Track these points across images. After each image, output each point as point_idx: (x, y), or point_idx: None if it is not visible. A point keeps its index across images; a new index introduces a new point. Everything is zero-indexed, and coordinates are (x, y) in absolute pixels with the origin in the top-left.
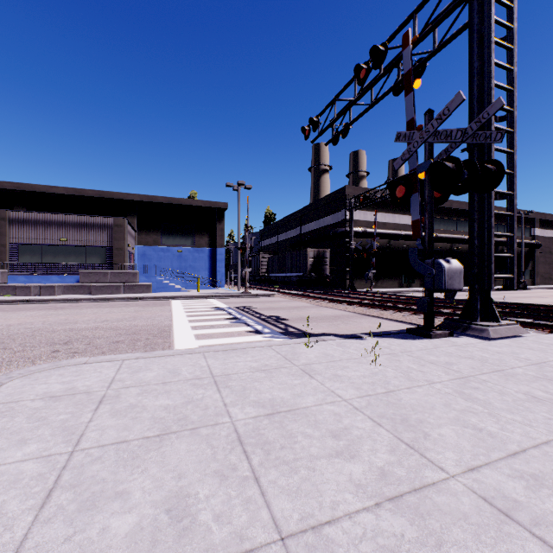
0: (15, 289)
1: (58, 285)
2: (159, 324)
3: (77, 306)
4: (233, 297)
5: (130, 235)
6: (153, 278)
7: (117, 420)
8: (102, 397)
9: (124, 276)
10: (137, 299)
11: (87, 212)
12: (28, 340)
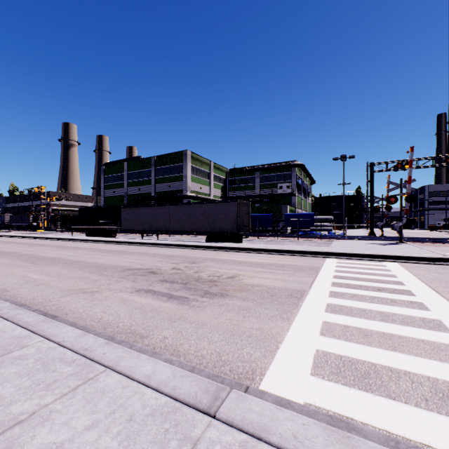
0: None
1: None
2: None
3: None
4: None
5: None
6: None
7: None
8: None
9: None
10: None
11: None
12: None
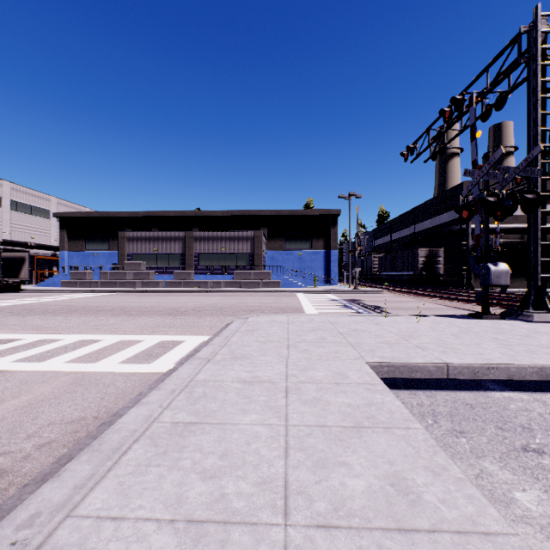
0: (200, 283)
1: (222, 281)
2: (294, 306)
3: (238, 295)
4: (344, 293)
5: (264, 243)
6: (281, 276)
7: (296, 327)
8: (287, 323)
9: (262, 275)
10: (272, 292)
11: (234, 227)
12: (232, 309)
